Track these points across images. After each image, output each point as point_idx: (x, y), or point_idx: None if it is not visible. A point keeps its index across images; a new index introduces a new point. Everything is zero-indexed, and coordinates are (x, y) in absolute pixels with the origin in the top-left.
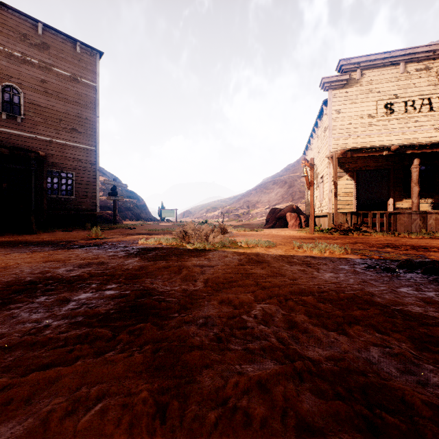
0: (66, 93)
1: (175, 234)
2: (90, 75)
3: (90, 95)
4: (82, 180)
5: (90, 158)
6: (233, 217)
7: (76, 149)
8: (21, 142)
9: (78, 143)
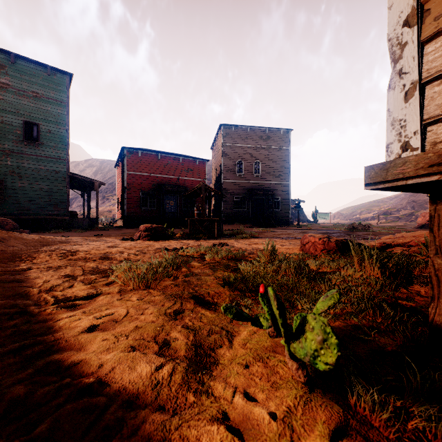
0: (276, 157)
1: (348, 227)
2: (287, 144)
3: (287, 154)
4: (283, 200)
5: (286, 188)
6: (391, 219)
7: (280, 185)
8: (260, 186)
9: (281, 182)
